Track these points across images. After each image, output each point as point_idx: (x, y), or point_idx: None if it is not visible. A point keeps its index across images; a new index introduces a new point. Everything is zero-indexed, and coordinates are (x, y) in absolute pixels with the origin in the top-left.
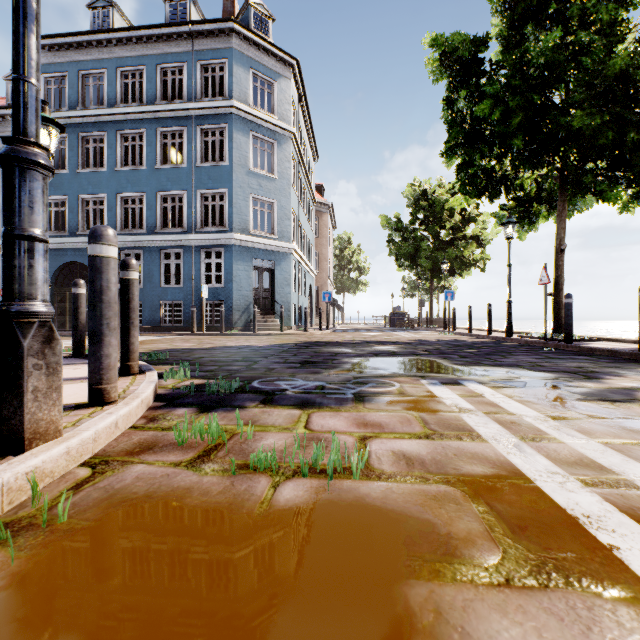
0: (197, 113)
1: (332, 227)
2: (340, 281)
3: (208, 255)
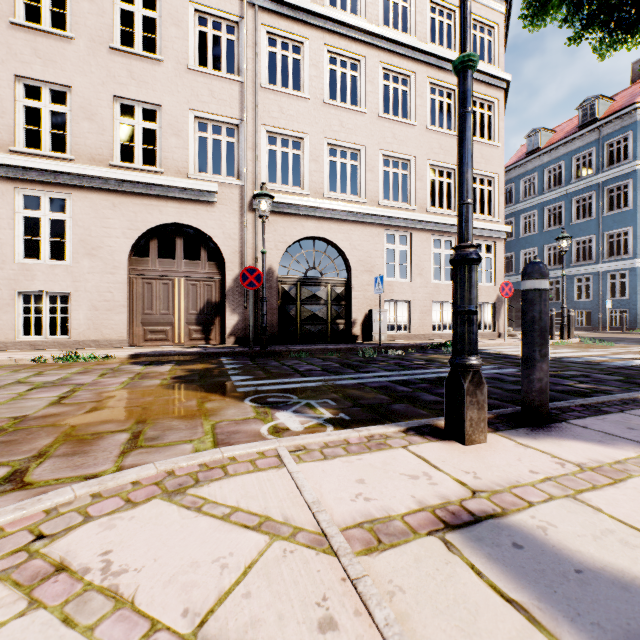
0: (603, 179)
1: None
2: None
3: None
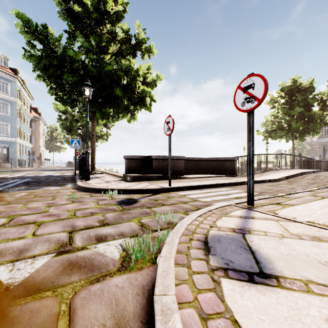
0: None
1: (44, 124)
2: (51, 147)
3: None
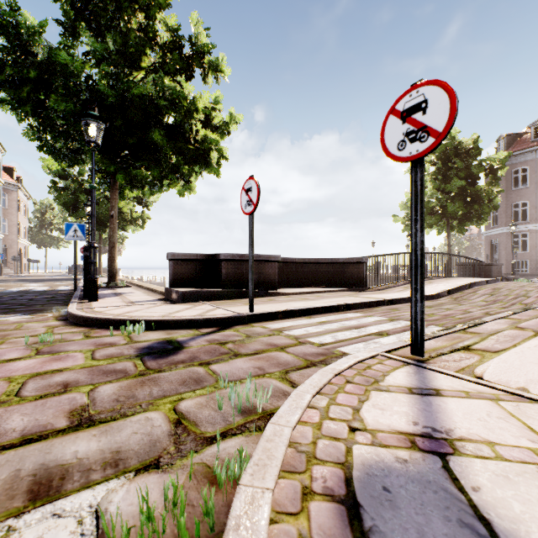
0: None
1: (27, 198)
2: (41, 238)
3: None
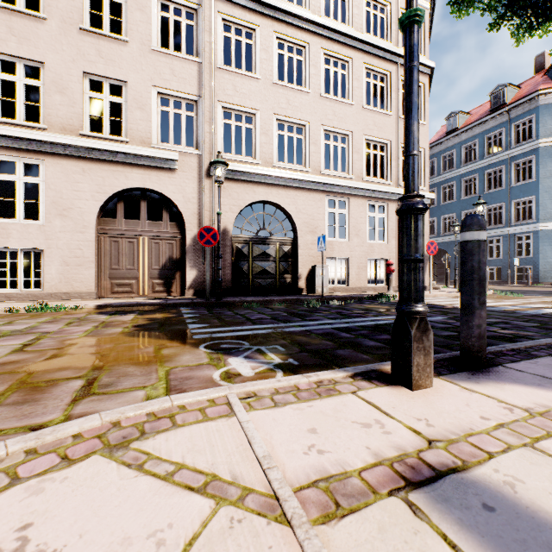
0: (511, 155)
1: None
2: None
3: None
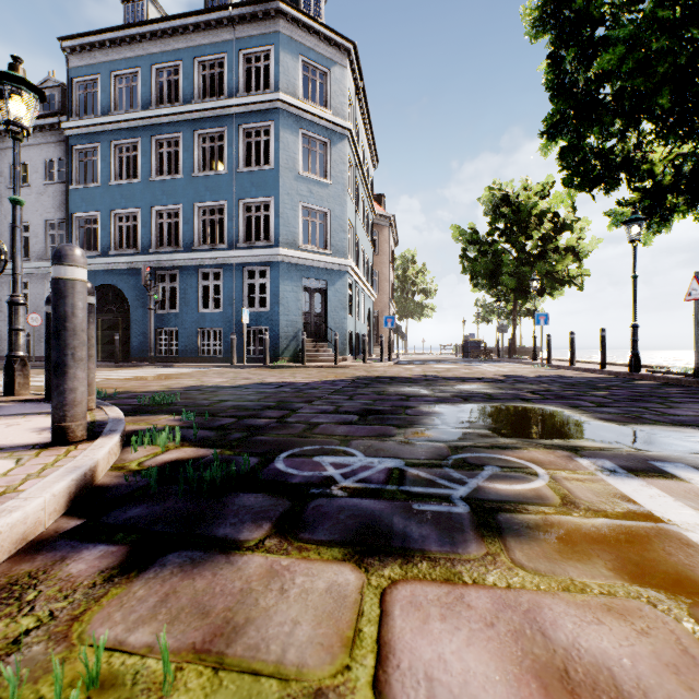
0: (239, 110)
1: (394, 244)
2: (403, 305)
3: (254, 276)
